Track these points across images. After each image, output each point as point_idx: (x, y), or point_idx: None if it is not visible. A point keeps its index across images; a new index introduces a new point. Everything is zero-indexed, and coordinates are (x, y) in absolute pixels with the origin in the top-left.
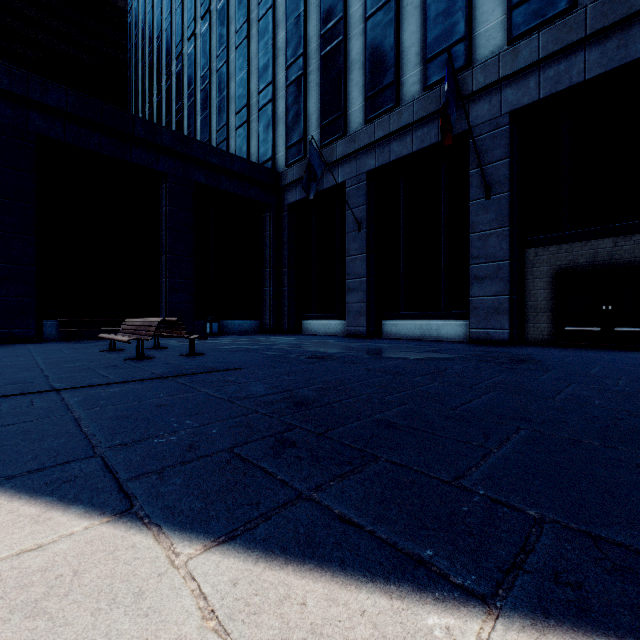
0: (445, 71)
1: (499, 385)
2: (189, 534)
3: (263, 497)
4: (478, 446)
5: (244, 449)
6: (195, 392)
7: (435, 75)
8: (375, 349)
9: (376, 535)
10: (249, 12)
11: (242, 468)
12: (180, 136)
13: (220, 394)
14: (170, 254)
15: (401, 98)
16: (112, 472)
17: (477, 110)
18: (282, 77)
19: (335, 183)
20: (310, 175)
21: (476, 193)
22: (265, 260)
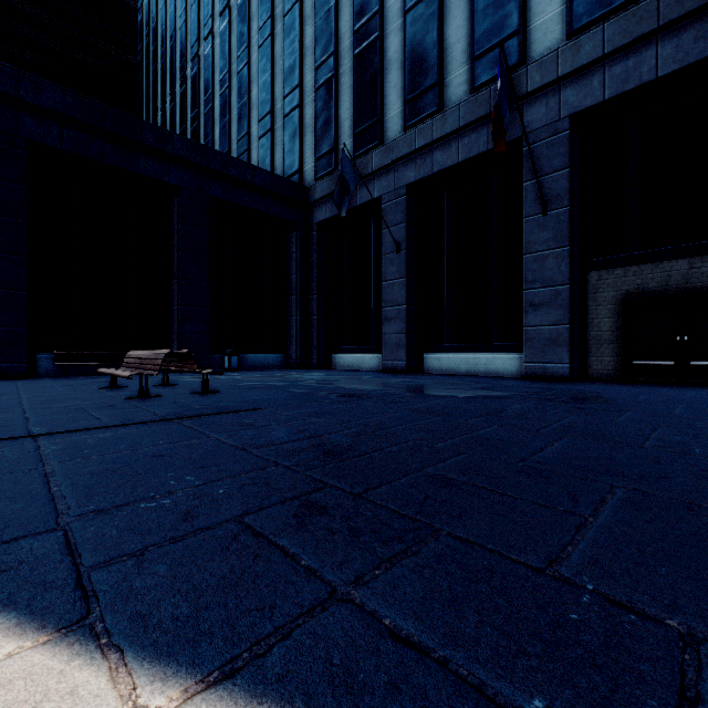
0: (496, 70)
1: (571, 429)
2: (164, 667)
3: (280, 596)
4: (567, 513)
5: (258, 518)
6: (203, 438)
7: (484, 74)
8: (417, 386)
9: (450, 668)
10: (273, 7)
11: (253, 547)
12: (194, 144)
13: (233, 441)
14: (183, 278)
15: (445, 101)
16: (73, 554)
17: (532, 114)
18: (310, 79)
19: (370, 198)
20: (342, 188)
21: (531, 208)
22: (291, 286)
